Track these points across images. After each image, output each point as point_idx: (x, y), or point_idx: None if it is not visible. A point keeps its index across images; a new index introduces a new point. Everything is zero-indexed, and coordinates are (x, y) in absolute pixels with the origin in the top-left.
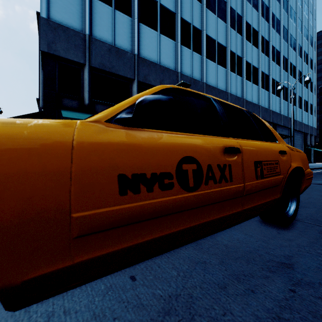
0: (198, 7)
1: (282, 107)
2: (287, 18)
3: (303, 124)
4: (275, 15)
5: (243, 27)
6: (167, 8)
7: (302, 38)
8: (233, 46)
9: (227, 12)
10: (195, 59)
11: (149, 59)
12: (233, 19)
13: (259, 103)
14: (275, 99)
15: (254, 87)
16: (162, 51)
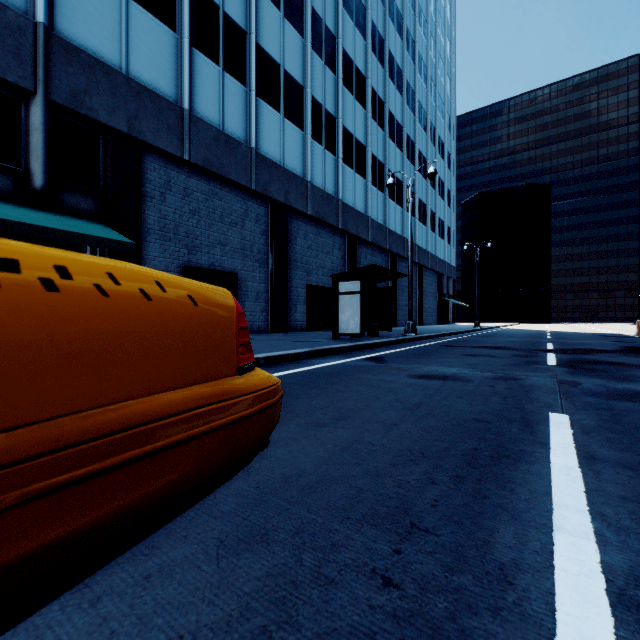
0: None
1: (405, 225)
2: (414, 71)
3: (437, 259)
4: (395, 59)
5: (338, 59)
6: None
7: (436, 114)
8: (318, 90)
9: (305, 16)
10: (231, 90)
11: (92, 52)
12: (318, 36)
13: (367, 213)
14: (395, 210)
15: (359, 180)
16: (136, 44)
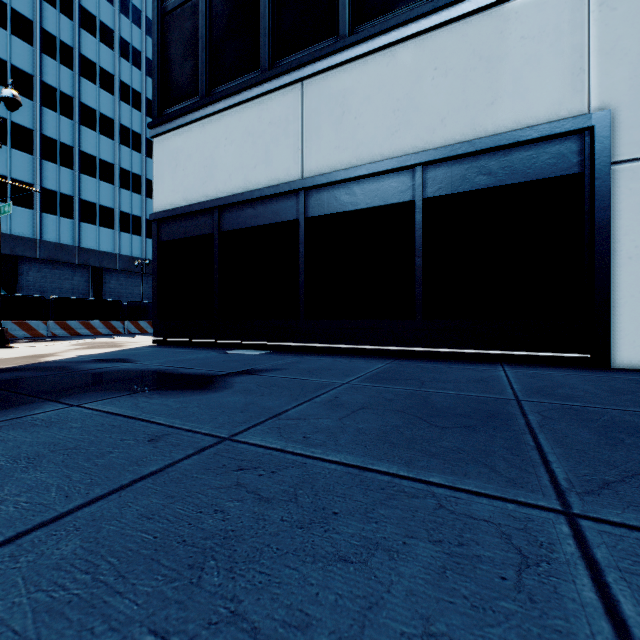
0: (70, 174)
1: None
2: None
3: None
4: None
5: (144, 186)
6: (21, 181)
7: None
8: (126, 207)
9: (116, 174)
10: (64, 224)
11: None
12: (126, 180)
13: None
14: None
15: None
16: (15, 221)
